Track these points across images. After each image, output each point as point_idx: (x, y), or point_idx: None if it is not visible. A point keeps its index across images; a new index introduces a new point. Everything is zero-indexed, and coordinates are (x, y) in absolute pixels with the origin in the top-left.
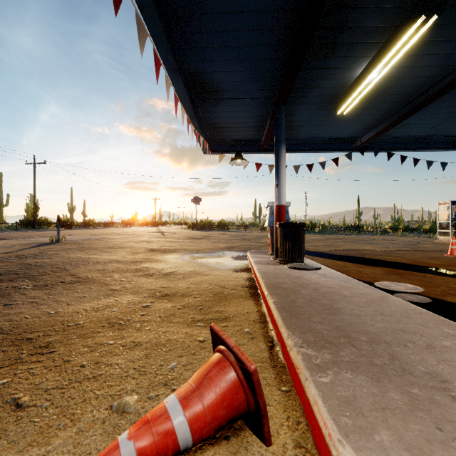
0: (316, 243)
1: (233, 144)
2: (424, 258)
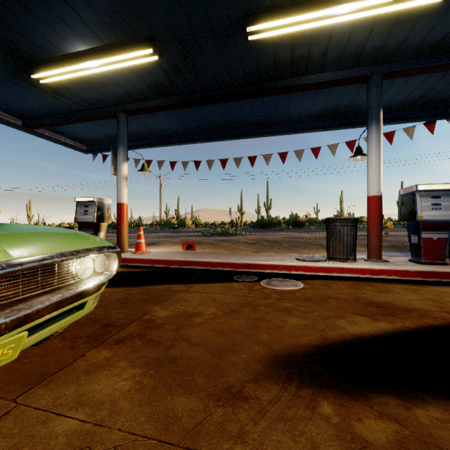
0: None
1: None
2: None
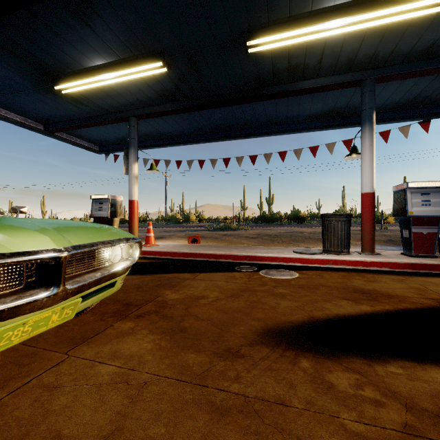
0: None
1: None
2: None
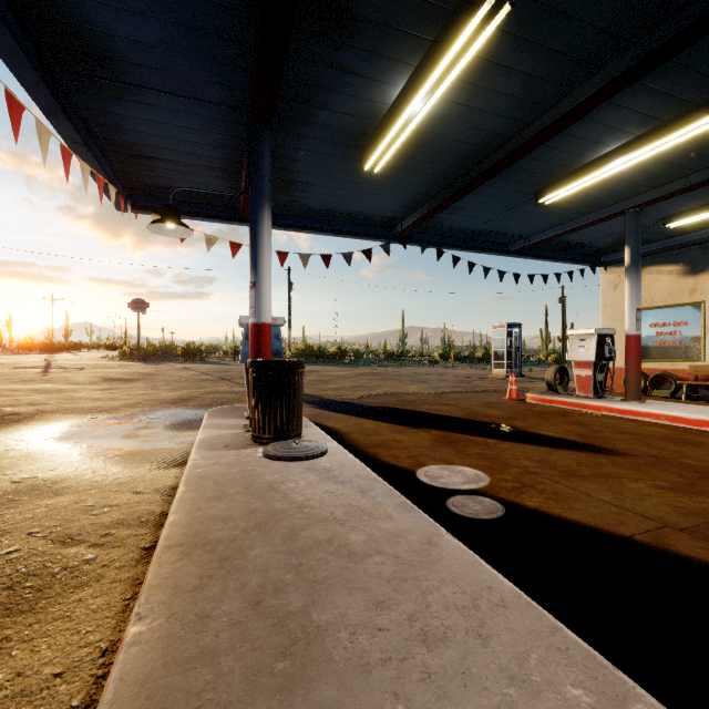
0: (342, 383)
1: (183, 199)
2: (481, 407)
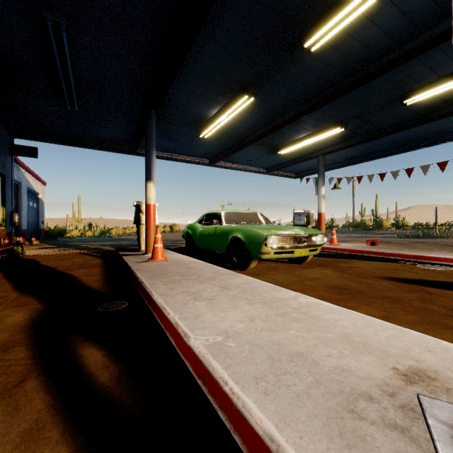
0: None
1: None
2: None
